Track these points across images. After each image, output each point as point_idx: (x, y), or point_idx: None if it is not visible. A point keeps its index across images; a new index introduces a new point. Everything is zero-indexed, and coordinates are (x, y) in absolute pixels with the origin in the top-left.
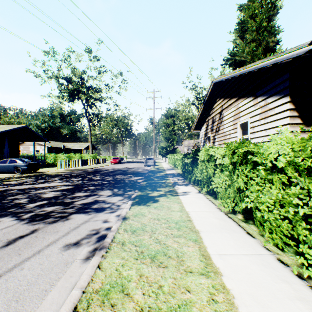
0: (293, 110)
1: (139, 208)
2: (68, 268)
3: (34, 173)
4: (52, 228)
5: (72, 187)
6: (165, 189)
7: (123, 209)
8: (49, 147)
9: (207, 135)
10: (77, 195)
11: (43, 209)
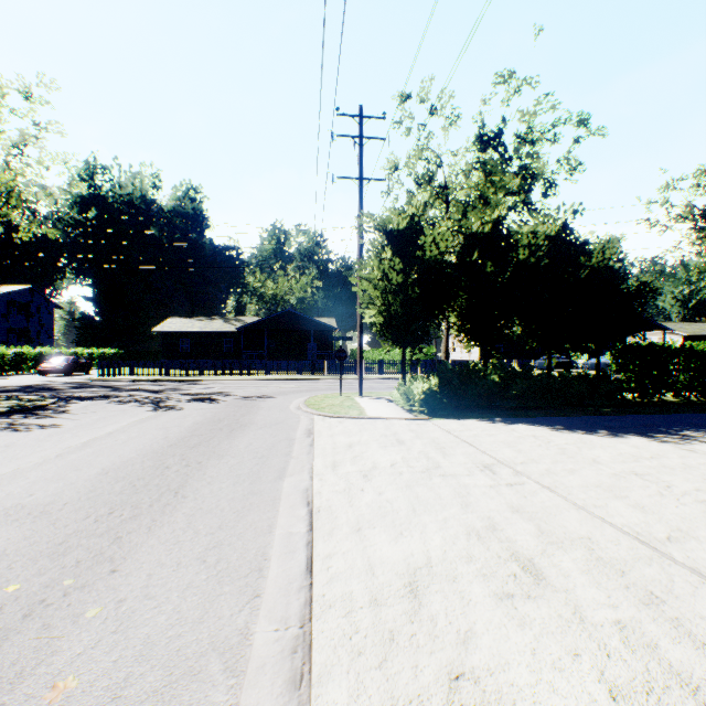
0: None
1: None
2: None
3: None
4: None
5: None
6: None
7: None
8: (685, 336)
9: None
10: None
11: None
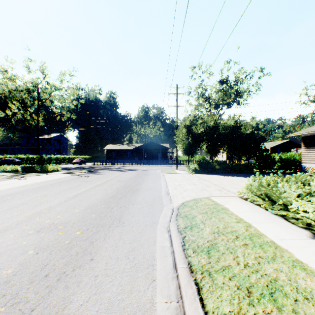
0: (302, 145)
1: None
2: None
3: None
4: None
5: None
6: None
7: None
8: None
9: None
10: None
11: None
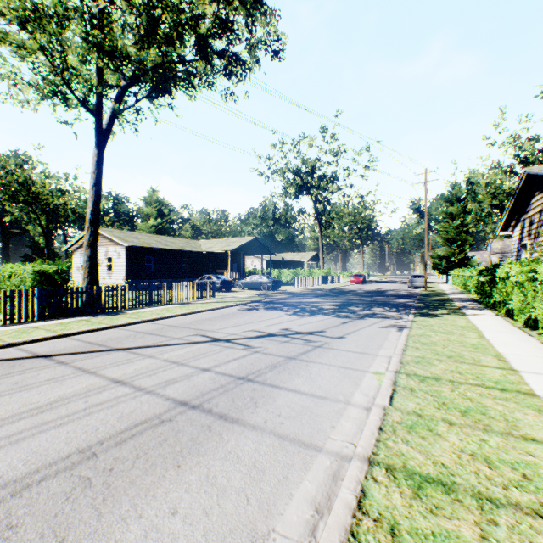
0: None
1: (422, 318)
2: (390, 332)
3: (278, 291)
4: (360, 321)
5: (338, 304)
6: (448, 310)
7: (405, 319)
8: (267, 260)
9: (522, 241)
10: (352, 309)
11: (337, 313)
